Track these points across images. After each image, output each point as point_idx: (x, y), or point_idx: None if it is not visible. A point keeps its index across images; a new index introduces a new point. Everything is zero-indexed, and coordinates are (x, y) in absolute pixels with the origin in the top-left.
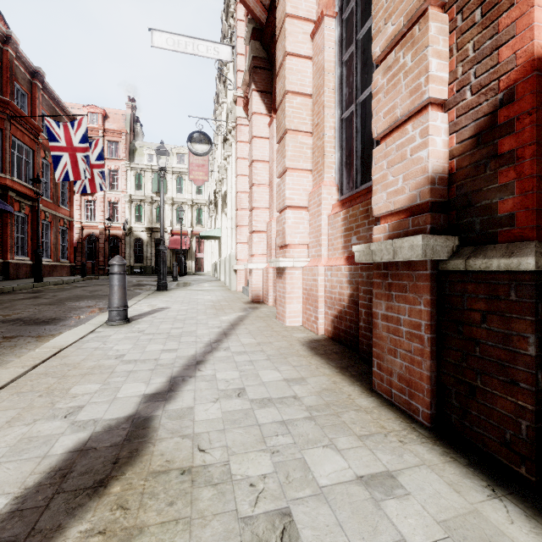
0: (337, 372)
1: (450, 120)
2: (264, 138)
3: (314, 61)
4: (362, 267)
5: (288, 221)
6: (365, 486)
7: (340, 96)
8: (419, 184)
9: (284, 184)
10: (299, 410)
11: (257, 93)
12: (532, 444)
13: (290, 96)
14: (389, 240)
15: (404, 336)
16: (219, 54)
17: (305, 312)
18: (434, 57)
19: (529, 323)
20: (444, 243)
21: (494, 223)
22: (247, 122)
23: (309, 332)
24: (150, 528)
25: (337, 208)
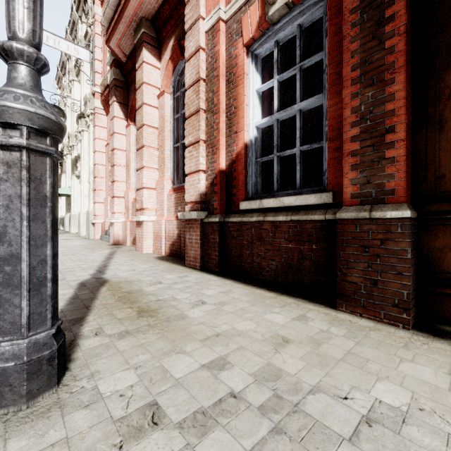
0: (172, 263)
1: (206, 176)
2: (123, 134)
3: (159, 111)
4: (182, 221)
5: (145, 195)
6: (179, 277)
7: (173, 135)
8: (198, 195)
9: (143, 175)
10: (158, 271)
11: (117, 103)
12: (218, 262)
13: (146, 127)
14: (189, 212)
15: (194, 243)
16: (79, 54)
17: (154, 245)
18: (201, 157)
19: (218, 234)
20: (203, 214)
21: (214, 209)
22: (104, 112)
23: (157, 254)
24: (125, 286)
25: (172, 192)
